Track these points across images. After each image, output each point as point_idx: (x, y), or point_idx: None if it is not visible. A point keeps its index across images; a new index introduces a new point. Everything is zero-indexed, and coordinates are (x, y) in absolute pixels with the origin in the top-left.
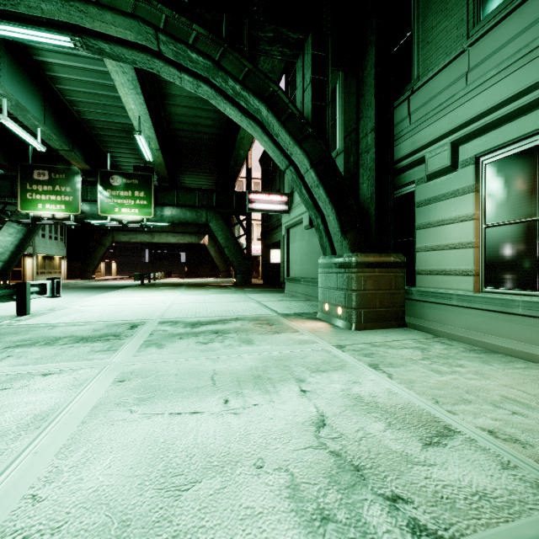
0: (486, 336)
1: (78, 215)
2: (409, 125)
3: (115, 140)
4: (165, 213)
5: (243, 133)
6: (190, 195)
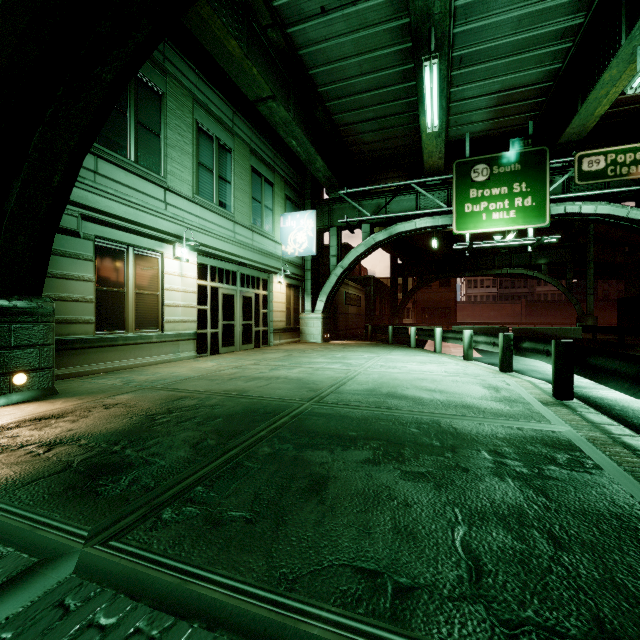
0: (101, 364)
1: None
2: None
3: None
4: None
5: None
6: None
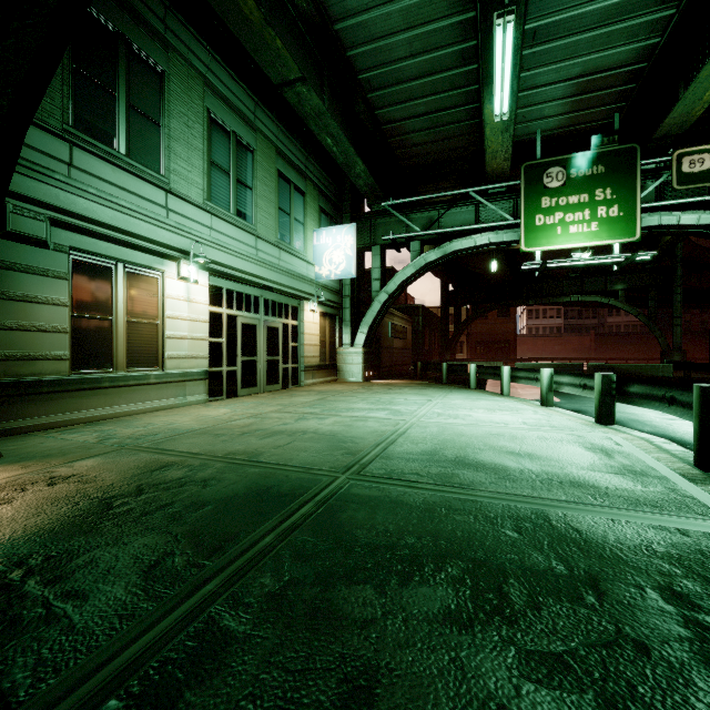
0: (79, 413)
1: None
2: None
3: None
4: None
5: None
6: None
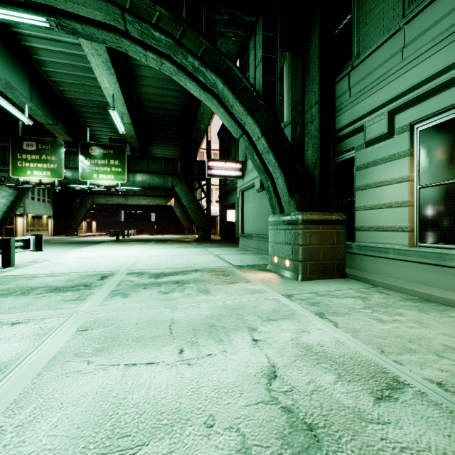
0: (420, 286)
1: (62, 180)
2: (349, 98)
3: (94, 116)
4: (137, 179)
5: (203, 109)
6: (158, 164)
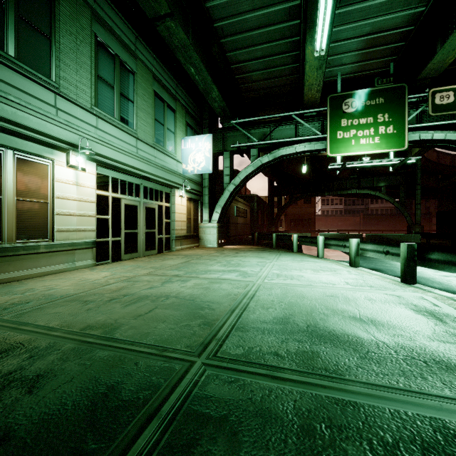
0: None
1: None
2: None
3: None
4: None
5: None
6: None
